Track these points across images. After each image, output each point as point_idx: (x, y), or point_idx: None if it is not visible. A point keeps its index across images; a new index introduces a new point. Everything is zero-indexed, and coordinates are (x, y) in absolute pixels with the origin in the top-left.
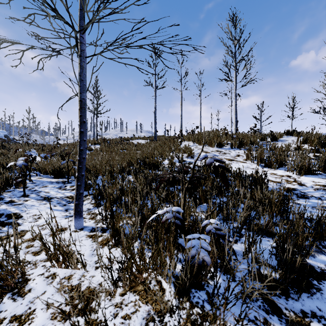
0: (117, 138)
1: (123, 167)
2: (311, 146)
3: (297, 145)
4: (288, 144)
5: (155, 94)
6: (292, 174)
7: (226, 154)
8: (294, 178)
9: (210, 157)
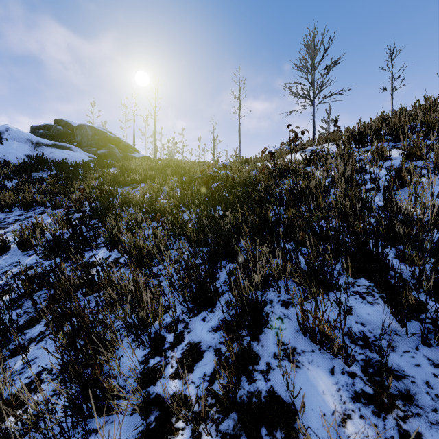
0: None
1: None
2: None
3: None
4: None
5: (391, 97)
6: None
7: None
8: None
9: None
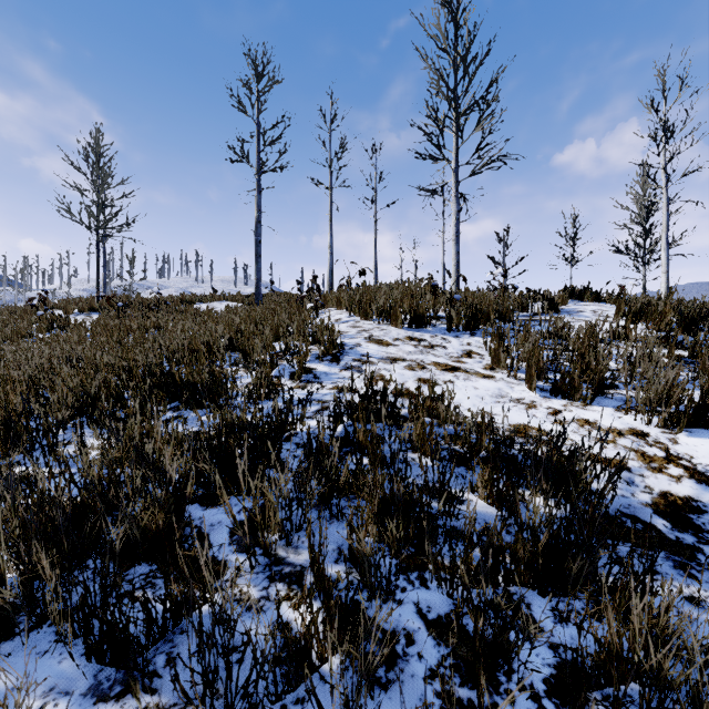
0: (163, 297)
1: (91, 395)
2: (657, 330)
3: (618, 325)
4: (595, 323)
5: (258, 184)
6: (647, 427)
7: (435, 349)
8: (661, 443)
9: (388, 359)
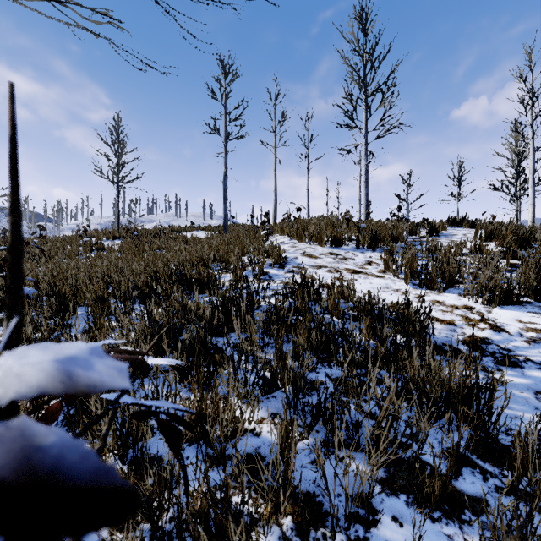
0: (159, 228)
1: (139, 286)
2: (501, 247)
3: (475, 244)
4: (459, 242)
5: (225, 149)
6: (475, 304)
7: (347, 260)
8: (480, 313)
9: (316, 266)
